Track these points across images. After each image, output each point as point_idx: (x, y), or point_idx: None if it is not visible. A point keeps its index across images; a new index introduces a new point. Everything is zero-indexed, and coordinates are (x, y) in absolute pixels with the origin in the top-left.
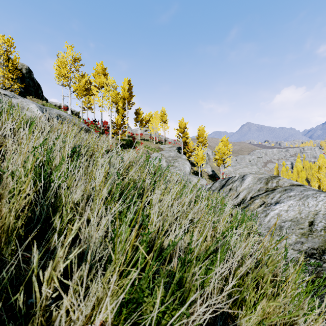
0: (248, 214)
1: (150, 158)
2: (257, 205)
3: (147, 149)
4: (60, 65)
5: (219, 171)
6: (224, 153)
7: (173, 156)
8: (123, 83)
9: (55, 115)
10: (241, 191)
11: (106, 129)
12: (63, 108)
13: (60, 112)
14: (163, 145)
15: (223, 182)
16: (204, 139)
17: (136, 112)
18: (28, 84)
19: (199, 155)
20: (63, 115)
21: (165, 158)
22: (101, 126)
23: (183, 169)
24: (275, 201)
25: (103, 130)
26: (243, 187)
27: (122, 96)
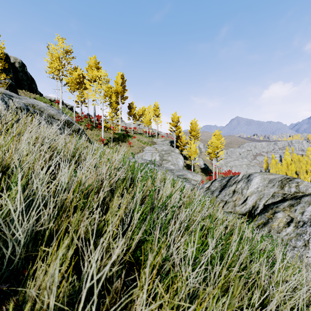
0: (274, 237)
1: (143, 152)
2: (283, 222)
3: (140, 143)
4: (51, 57)
5: (210, 164)
6: (217, 147)
7: (166, 149)
8: (116, 77)
9: (23, 104)
10: (248, 195)
11: (99, 122)
12: (57, 102)
13: (37, 102)
14: (156, 139)
15: (224, 182)
16: (196, 133)
17: (129, 106)
18: (21, 78)
19: (192, 149)
20: (38, 105)
21: (158, 152)
22: (94, 120)
23: (176, 164)
24: (310, 218)
25: (96, 123)
26: (250, 190)
27: (115, 90)
